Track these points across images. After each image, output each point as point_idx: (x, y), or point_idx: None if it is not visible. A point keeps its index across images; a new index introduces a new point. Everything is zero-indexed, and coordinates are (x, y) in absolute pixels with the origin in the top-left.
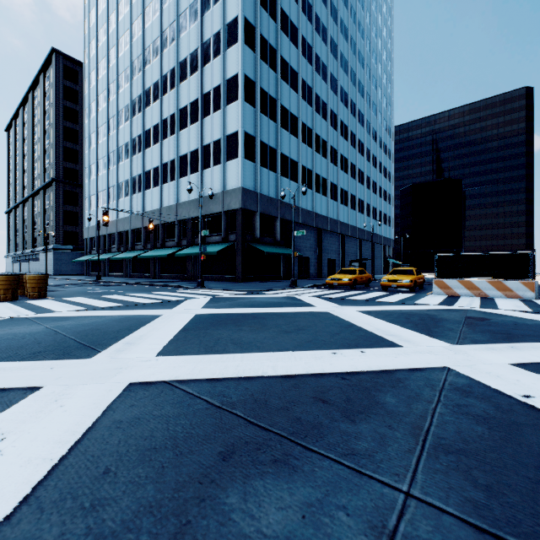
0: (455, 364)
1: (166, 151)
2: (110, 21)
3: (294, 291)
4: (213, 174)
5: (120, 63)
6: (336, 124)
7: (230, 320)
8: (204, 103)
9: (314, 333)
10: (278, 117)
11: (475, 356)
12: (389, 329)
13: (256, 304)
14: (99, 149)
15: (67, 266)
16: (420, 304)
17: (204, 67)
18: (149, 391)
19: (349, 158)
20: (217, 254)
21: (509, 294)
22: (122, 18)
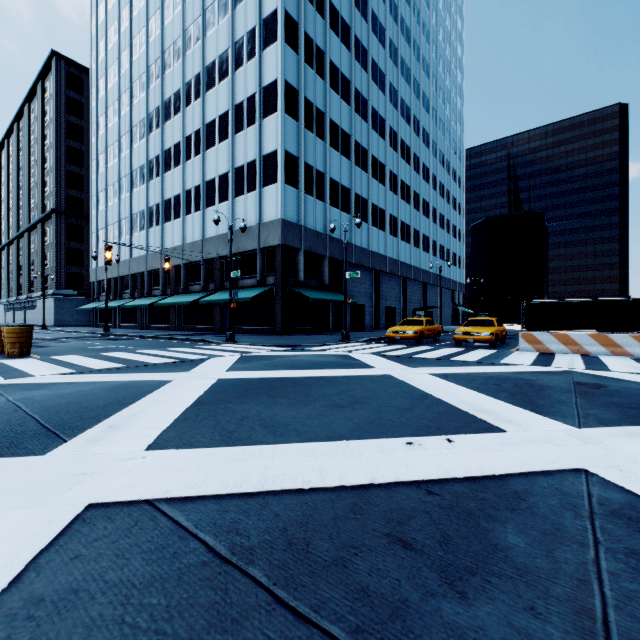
0: (594, 464)
1: (190, 175)
2: (123, 17)
3: (347, 347)
4: (247, 202)
5: (134, 69)
6: (396, 144)
7: (263, 388)
8: (236, 116)
9: (376, 409)
10: (326, 134)
11: (616, 448)
12: (478, 402)
13: (298, 364)
14: (109, 173)
15: (71, 315)
16: (508, 364)
17: (236, 71)
18: (115, 523)
19: (412, 185)
20: (251, 301)
21: (616, 351)
22: (137, 13)
